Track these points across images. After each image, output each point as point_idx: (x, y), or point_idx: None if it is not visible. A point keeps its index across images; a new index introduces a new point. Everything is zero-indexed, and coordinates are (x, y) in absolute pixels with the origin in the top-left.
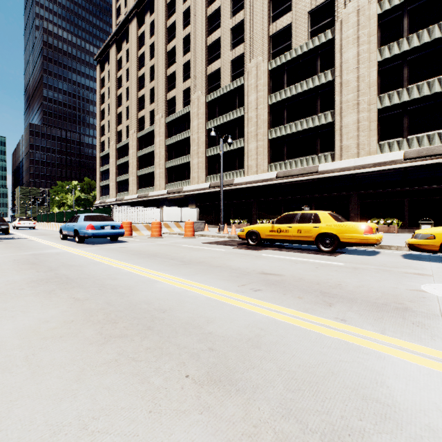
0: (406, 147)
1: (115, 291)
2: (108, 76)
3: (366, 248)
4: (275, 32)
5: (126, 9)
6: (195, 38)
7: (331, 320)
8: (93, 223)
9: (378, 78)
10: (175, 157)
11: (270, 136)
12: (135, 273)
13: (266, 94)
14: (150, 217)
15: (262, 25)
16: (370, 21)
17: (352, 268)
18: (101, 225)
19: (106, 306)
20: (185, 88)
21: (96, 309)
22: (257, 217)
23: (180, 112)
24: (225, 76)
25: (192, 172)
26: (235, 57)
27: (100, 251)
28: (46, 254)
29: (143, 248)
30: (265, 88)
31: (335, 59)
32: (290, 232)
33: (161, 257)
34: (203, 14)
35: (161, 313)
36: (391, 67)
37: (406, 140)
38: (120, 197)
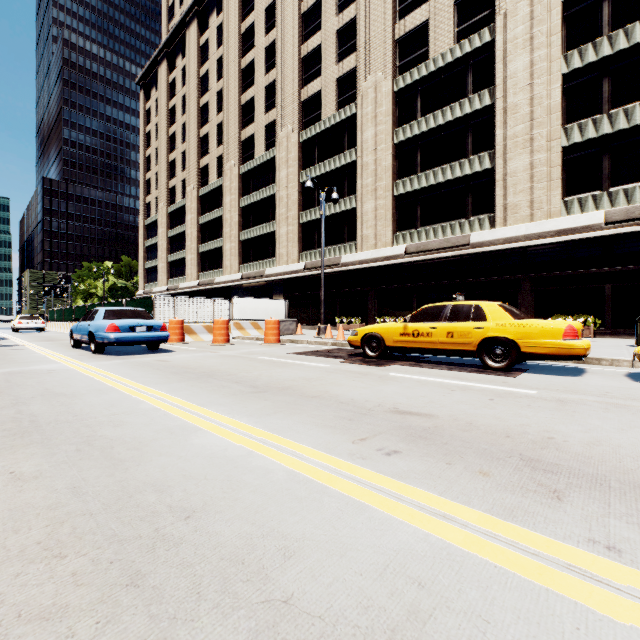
0: (607, 205)
1: (106, 455)
2: (155, 107)
3: (558, 363)
4: (404, 34)
5: (182, 8)
6: (282, 47)
7: (584, 547)
8: (117, 322)
9: (563, 100)
10: (253, 224)
11: (395, 191)
12: (163, 412)
13: (390, 129)
14: (213, 314)
15: (383, 25)
16: (550, 12)
17: (555, 400)
18: (131, 325)
19: (67, 497)
20: (268, 121)
21: (38, 509)
22: (376, 314)
23: (261, 157)
24: (328, 102)
25: (278, 246)
26: (343, 74)
27: (122, 368)
28: (30, 373)
29: (195, 363)
30: (388, 119)
31: (495, 72)
32: (434, 336)
33: (220, 378)
34: (295, 11)
35: (181, 521)
36: (583, 82)
37: (607, 194)
38: (173, 285)
